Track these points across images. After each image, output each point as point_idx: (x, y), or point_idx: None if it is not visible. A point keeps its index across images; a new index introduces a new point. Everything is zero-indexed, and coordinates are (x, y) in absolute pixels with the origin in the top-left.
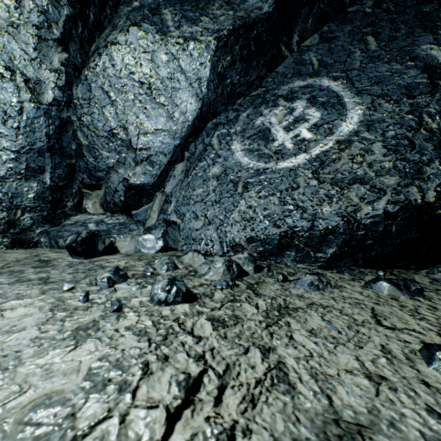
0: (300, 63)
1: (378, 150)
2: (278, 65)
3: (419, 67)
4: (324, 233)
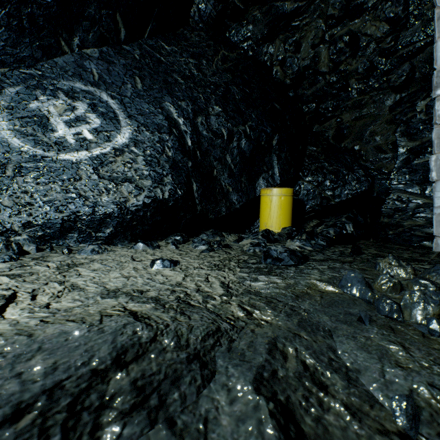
0: (81, 67)
1: (141, 162)
2: (58, 56)
3: (164, 115)
4: (103, 217)
